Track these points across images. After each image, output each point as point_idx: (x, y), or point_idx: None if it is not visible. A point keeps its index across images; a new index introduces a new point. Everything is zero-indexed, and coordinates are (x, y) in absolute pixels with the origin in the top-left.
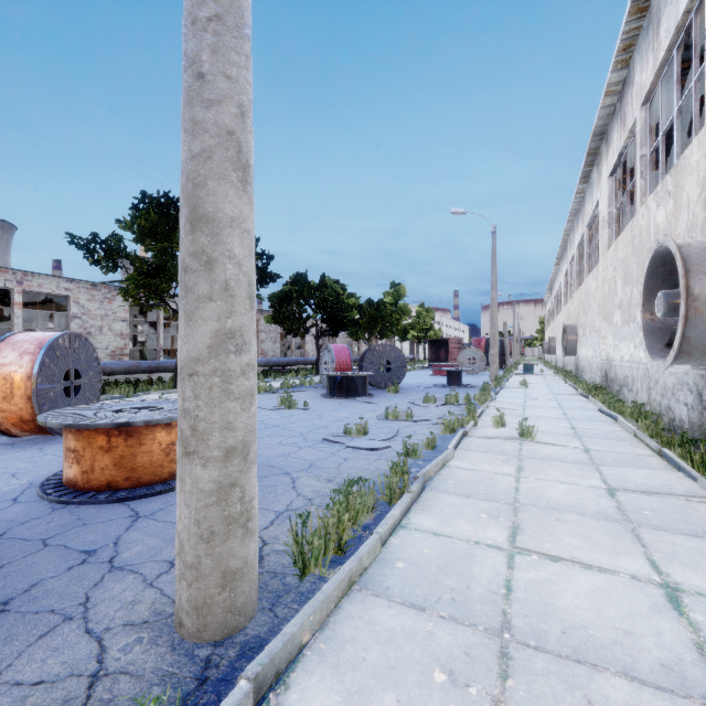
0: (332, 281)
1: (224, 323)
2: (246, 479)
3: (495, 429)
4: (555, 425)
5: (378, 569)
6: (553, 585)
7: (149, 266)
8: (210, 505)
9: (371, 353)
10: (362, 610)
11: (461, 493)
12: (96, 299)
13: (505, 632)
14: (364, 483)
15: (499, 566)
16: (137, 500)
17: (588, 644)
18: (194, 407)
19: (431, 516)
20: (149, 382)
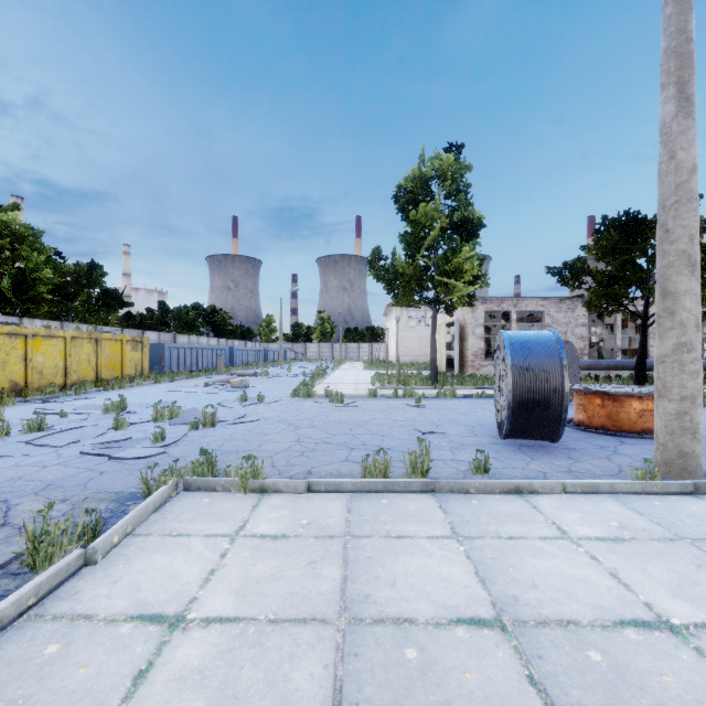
0: None
1: (680, 339)
2: (693, 412)
3: None
4: None
5: None
6: None
7: (607, 276)
8: (672, 420)
9: None
10: None
11: None
12: (562, 310)
13: None
14: None
15: None
16: (620, 437)
17: None
18: (663, 376)
19: None
20: (607, 378)
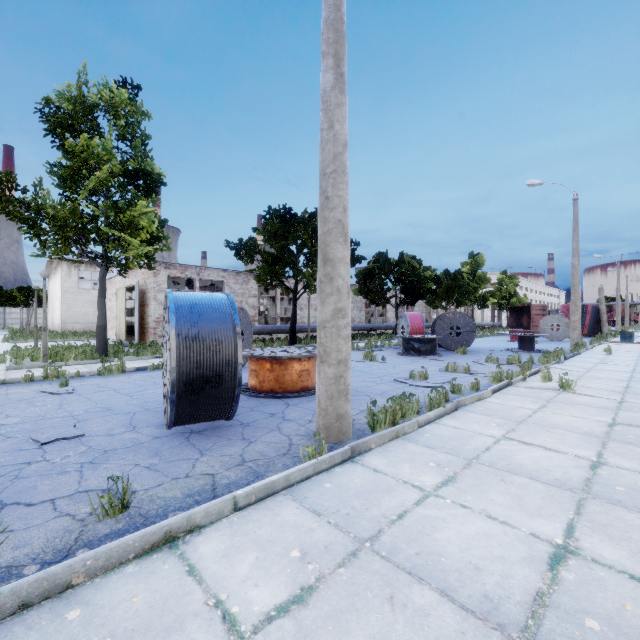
0: (409, 258)
1: (337, 305)
2: (346, 375)
3: (542, 383)
4: (609, 384)
5: (414, 435)
6: (517, 452)
7: (271, 257)
8: (331, 384)
9: (441, 320)
10: (401, 444)
11: (484, 414)
12: (238, 282)
13: (474, 460)
14: (412, 397)
15: (487, 442)
16: (286, 399)
17: (518, 469)
18: (325, 341)
19: (456, 421)
20: (271, 340)
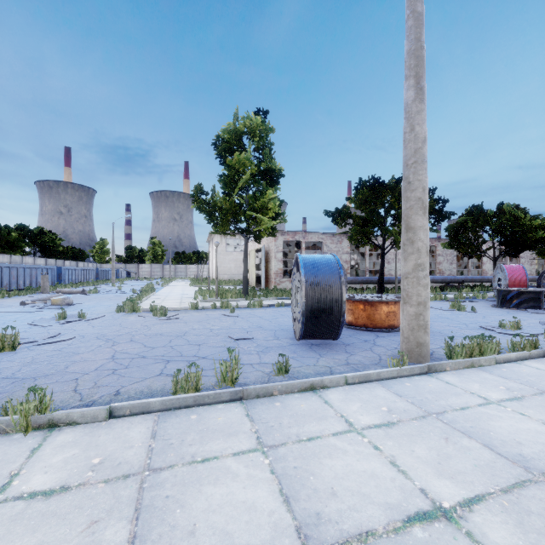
0: (511, 207)
1: (417, 261)
2: (425, 314)
3: None
4: None
5: (490, 368)
6: None
7: (361, 220)
8: (412, 319)
9: None
10: (475, 372)
11: None
12: (334, 242)
13: None
14: (492, 339)
15: None
16: (376, 332)
17: None
18: (407, 288)
19: (541, 364)
20: (361, 289)
